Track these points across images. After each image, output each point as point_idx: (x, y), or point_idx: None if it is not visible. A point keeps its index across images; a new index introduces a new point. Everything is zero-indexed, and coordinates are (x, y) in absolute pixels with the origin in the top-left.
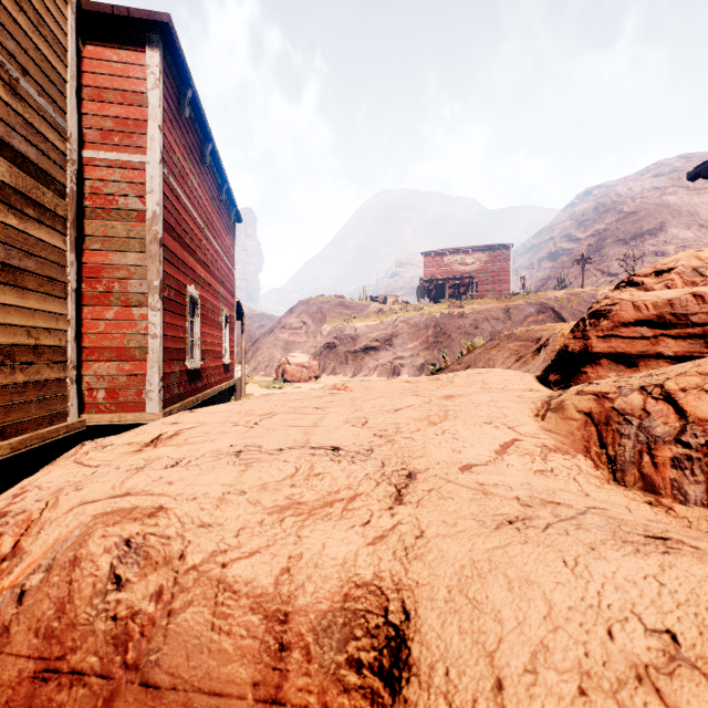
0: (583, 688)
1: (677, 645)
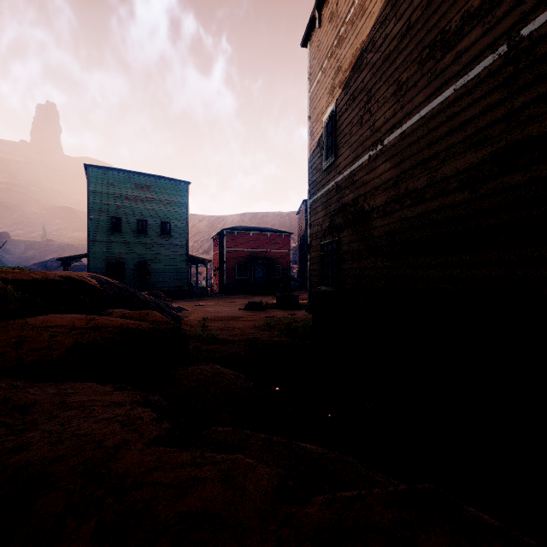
0: (235, 459)
1: (197, 466)
